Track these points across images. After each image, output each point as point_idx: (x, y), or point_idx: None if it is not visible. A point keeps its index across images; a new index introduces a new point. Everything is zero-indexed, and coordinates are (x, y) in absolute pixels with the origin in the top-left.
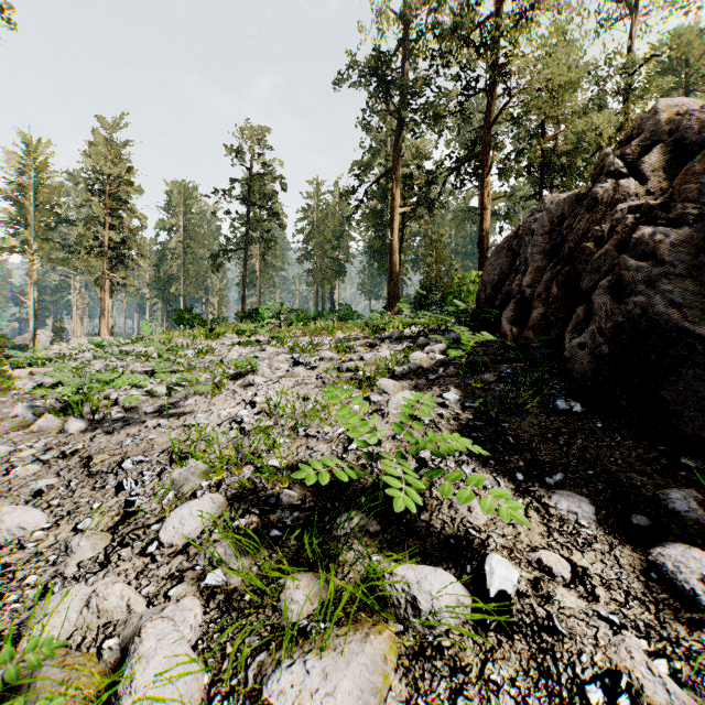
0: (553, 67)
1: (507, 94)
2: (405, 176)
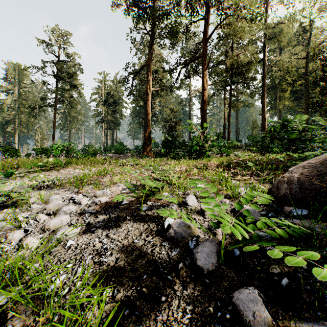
0: (252, 1)
1: (220, 19)
2: (154, 71)
